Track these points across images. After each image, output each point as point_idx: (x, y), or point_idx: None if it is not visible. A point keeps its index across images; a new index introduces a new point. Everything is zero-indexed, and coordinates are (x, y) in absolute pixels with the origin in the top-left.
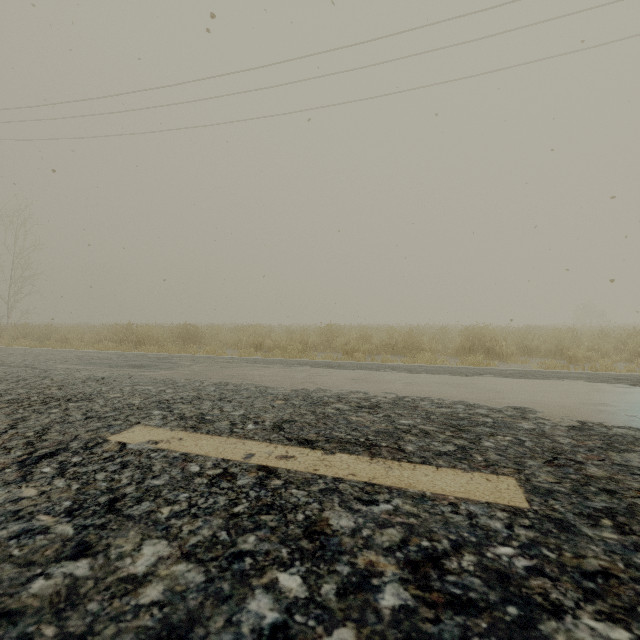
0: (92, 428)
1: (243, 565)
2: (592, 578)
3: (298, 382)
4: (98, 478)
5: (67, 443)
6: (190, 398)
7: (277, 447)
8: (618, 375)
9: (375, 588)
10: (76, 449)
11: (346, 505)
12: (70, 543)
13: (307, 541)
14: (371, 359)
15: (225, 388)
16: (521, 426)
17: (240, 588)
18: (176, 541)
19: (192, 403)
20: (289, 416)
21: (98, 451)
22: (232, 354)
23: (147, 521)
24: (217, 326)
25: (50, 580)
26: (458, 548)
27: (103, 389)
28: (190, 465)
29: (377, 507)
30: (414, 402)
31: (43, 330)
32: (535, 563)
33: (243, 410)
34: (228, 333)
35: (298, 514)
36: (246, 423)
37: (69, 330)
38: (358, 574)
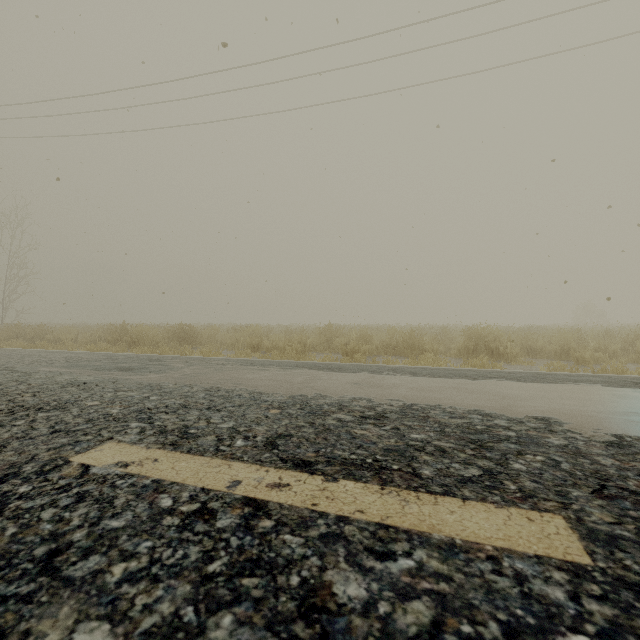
0: (55, 445)
1: None
2: None
3: (296, 387)
4: (43, 517)
5: (20, 466)
6: (175, 406)
7: (269, 471)
8: (634, 378)
9: None
10: (28, 474)
11: (354, 560)
12: None
13: (303, 624)
14: (372, 360)
15: (216, 394)
16: (550, 442)
17: None
18: (122, 625)
19: (177, 413)
20: (284, 429)
21: (54, 477)
22: (228, 355)
23: (90, 588)
24: (214, 326)
25: None
26: (513, 637)
27: (82, 396)
28: (161, 497)
29: (395, 564)
30: (424, 411)
31: (36, 330)
32: None
33: (233, 421)
34: (225, 333)
35: (292, 576)
36: (235, 438)
37: (63, 330)
38: None
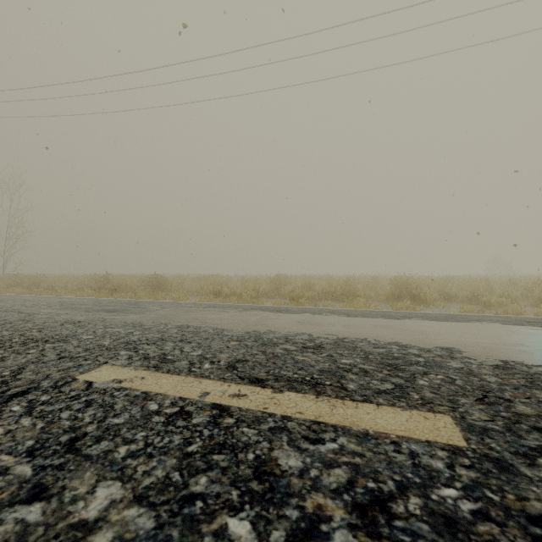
0: (63, 368)
1: (194, 509)
2: (538, 523)
3: (251, 325)
4: (62, 417)
5: (39, 382)
6: (154, 339)
7: (230, 386)
8: (528, 318)
9: (324, 535)
10: (46, 388)
11: (294, 444)
12: (26, 485)
13: (257, 482)
14: (314, 304)
15: (186, 330)
16: (450, 365)
17: (189, 535)
18: (130, 483)
19: (156, 344)
20: (242, 356)
21: (66, 390)
22: (194, 300)
23: (104, 461)
24: (182, 276)
25: (1, 527)
26: (403, 490)
27: (78, 331)
28: (149, 403)
29: (323, 446)
30: (353, 343)
31: (33, 279)
32: (480, 506)
33: (201, 350)
34: (191, 282)
35: (248, 453)
36: (203, 363)
37: (55, 279)
38: (307, 519)
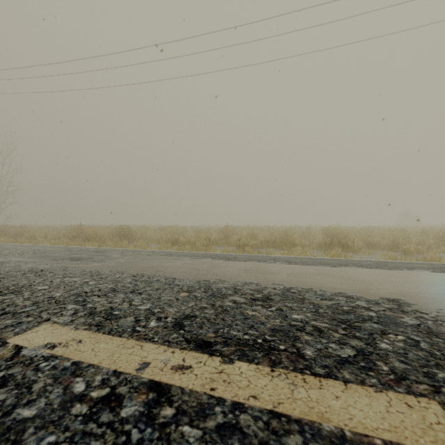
0: None
1: None
2: None
3: (201, 273)
4: None
5: None
6: (107, 290)
7: (174, 352)
8: None
9: None
10: None
11: None
12: None
13: None
14: (258, 252)
15: (140, 280)
16: (405, 321)
17: None
18: None
19: (106, 296)
20: (190, 310)
21: None
22: (155, 248)
23: None
24: (145, 227)
25: None
26: None
27: (36, 281)
28: (76, 381)
29: None
30: (300, 294)
31: (18, 230)
32: None
33: (150, 303)
34: (153, 232)
35: None
36: (149, 319)
37: (37, 230)
38: None
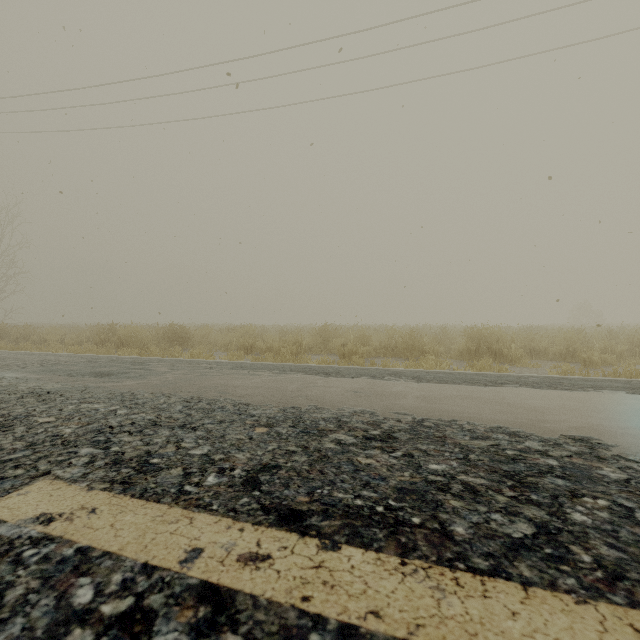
0: None
1: None
2: None
3: (288, 397)
4: None
5: None
6: (143, 424)
7: (244, 530)
8: None
9: None
10: None
11: None
12: None
13: None
14: (371, 363)
15: (195, 407)
16: (605, 475)
17: None
18: None
19: (142, 433)
20: (271, 457)
21: None
22: (220, 357)
23: None
24: (206, 327)
25: None
26: None
27: (37, 409)
28: (79, 585)
29: None
30: (438, 429)
31: (22, 331)
32: None
33: (208, 445)
34: (218, 334)
35: None
36: (206, 472)
37: (49, 331)
38: None
